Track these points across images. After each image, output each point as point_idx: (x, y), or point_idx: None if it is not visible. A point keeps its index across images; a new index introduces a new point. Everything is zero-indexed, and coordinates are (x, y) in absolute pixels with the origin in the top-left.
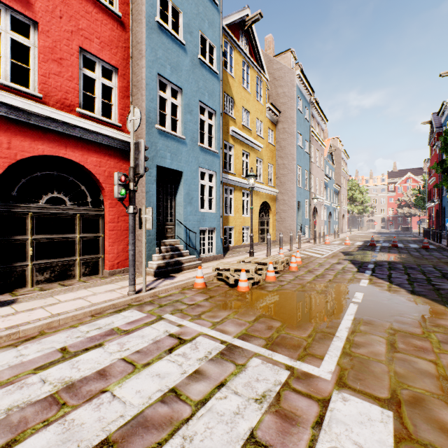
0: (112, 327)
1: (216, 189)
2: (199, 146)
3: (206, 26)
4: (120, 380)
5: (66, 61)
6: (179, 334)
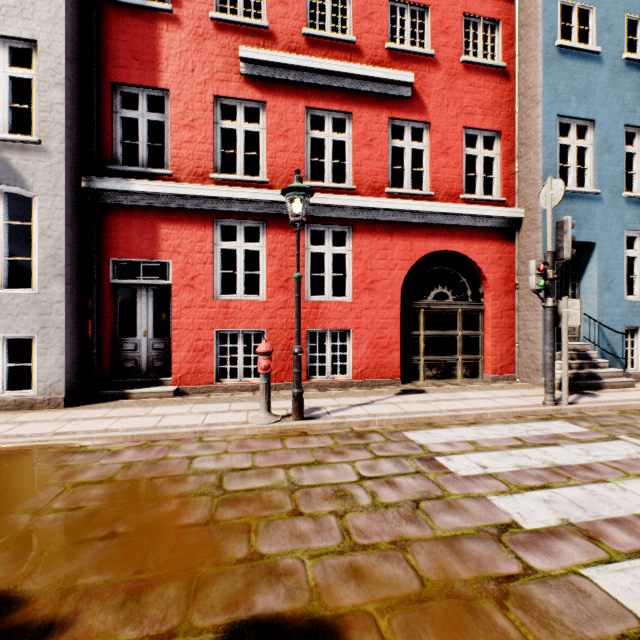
0: (553, 433)
1: None
2: (624, 197)
3: None
4: (617, 478)
5: (451, 149)
6: None
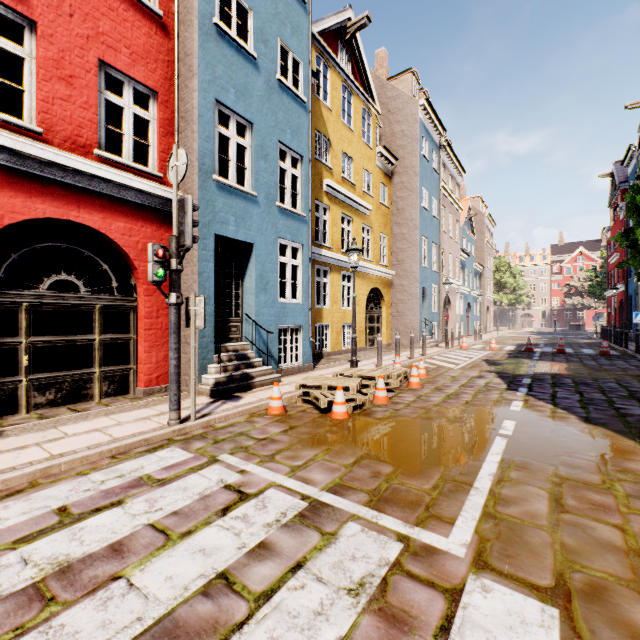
0: (140, 475)
1: (303, 269)
2: (278, 207)
3: (288, 32)
4: (144, 559)
5: (79, 80)
6: (240, 486)
